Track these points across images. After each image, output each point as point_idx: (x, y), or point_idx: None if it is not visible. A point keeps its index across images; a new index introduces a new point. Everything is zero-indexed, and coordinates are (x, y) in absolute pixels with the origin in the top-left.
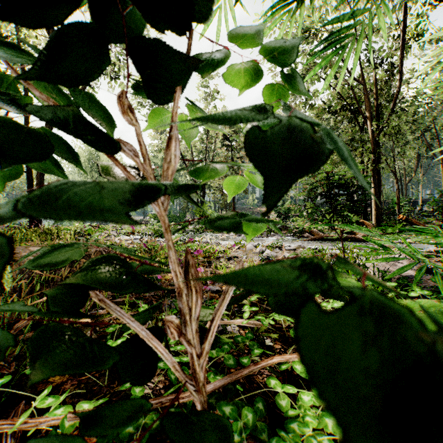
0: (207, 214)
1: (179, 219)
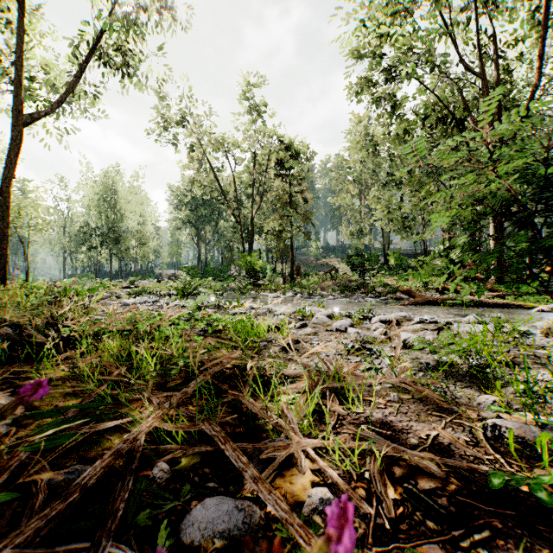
0: (256, 266)
1: (221, 273)
